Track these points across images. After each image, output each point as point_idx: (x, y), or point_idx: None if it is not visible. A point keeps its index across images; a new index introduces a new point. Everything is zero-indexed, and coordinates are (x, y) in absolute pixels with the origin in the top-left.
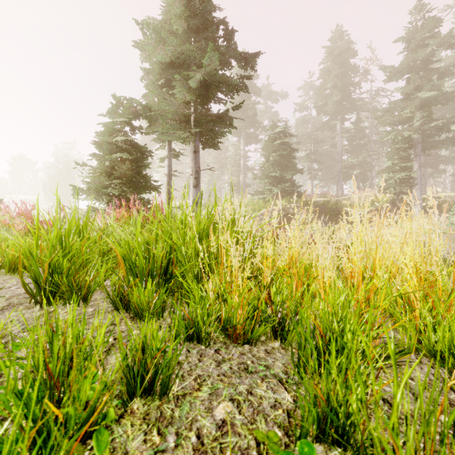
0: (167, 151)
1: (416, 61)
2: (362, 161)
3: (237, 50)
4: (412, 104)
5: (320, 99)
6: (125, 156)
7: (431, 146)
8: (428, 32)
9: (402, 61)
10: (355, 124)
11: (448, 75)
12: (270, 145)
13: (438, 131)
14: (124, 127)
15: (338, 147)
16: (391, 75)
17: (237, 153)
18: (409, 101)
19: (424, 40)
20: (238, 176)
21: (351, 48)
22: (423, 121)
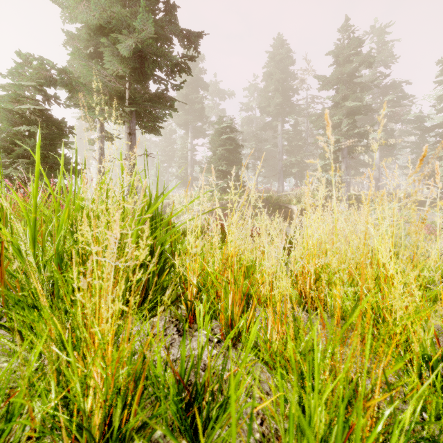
0: (98, 133)
1: (344, 74)
2: (300, 160)
3: (178, 24)
4: (340, 112)
5: (264, 100)
6: (33, 129)
7: (355, 149)
8: (352, 50)
9: (333, 72)
10: (294, 126)
11: (367, 89)
12: (217, 139)
13: (360, 137)
14: (33, 94)
15: (279, 147)
16: (324, 84)
17: (185, 146)
18: (338, 109)
19: (349, 56)
20: (186, 169)
21: (290, 57)
22: (349, 127)
